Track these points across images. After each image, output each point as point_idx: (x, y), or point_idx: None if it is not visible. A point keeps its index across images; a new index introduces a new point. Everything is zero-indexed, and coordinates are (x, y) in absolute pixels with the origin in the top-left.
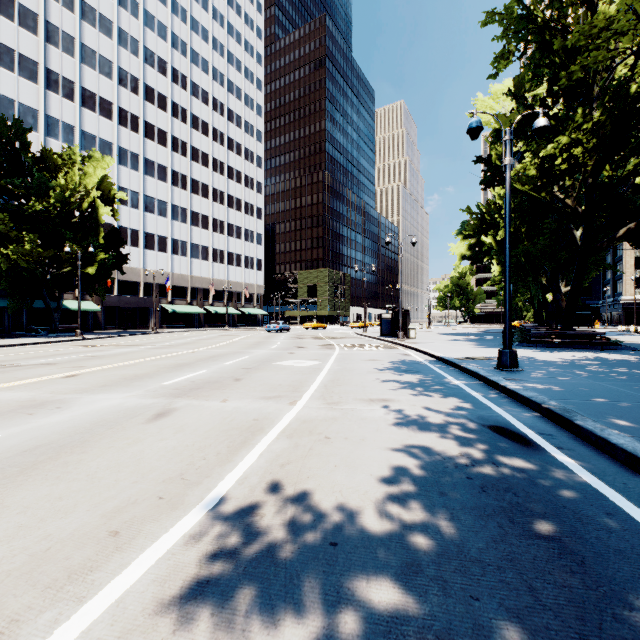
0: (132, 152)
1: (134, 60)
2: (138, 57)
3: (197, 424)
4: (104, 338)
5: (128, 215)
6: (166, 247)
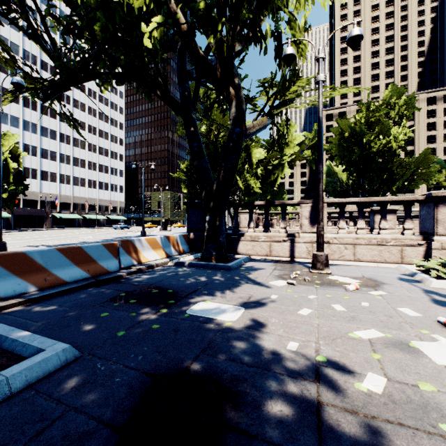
0: (32, 123)
1: (34, 68)
2: (37, 66)
3: (34, 243)
4: (13, 232)
5: (30, 160)
6: (56, 179)
